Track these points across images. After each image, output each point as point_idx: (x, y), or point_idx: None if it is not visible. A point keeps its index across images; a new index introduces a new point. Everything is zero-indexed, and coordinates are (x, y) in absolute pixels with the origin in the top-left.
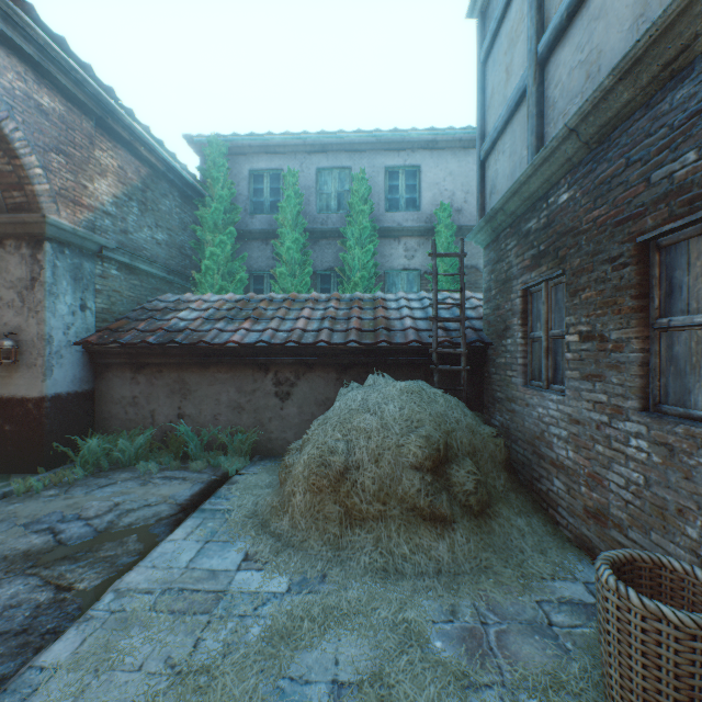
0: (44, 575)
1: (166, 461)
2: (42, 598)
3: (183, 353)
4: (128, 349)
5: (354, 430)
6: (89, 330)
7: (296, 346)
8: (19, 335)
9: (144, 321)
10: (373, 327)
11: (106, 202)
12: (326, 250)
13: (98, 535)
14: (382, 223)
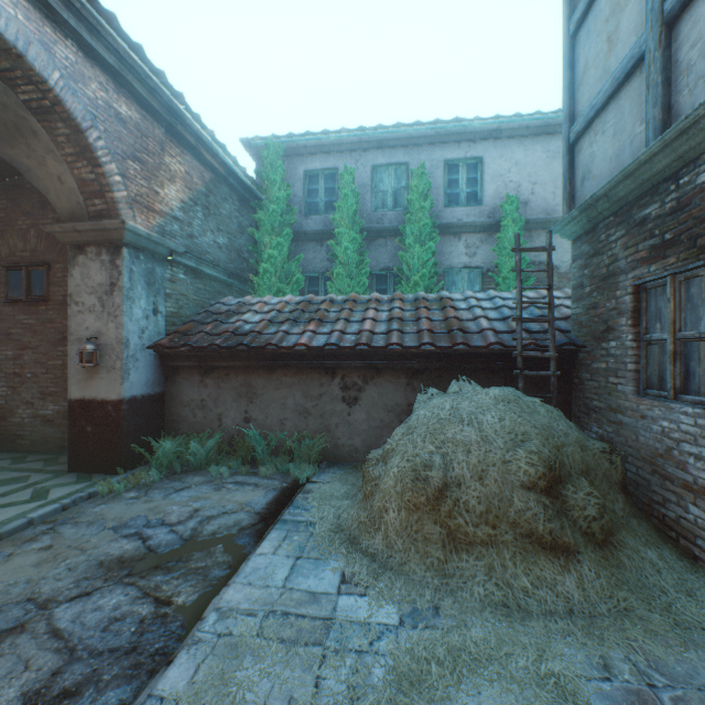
0: (141, 585)
1: (234, 465)
2: (143, 611)
3: (250, 357)
4: (198, 352)
5: (450, 442)
6: (160, 334)
7: (366, 349)
8: (99, 339)
9: (210, 325)
10: (445, 329)
11: (175, 207)
12: (382, 250)
13: (185, 544)
14: (441, 219)
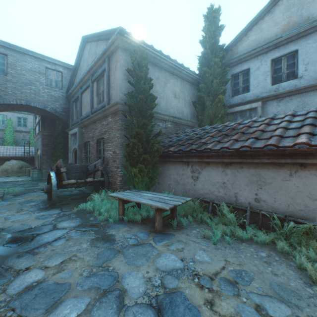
0: None
1: None
2: None
3: None
4: None
5: (9, 166)
6: None
7: None
8: None
9: None
10: (13, 153)
11: None
12: None
13: None
14: (17, 129)
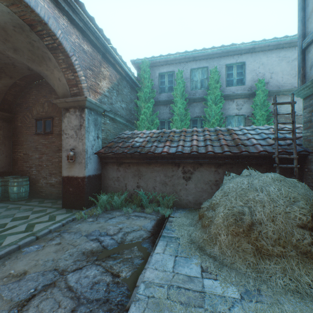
0: (103, 265)
1: (133, 207)
2: (107, 279)
3: (140, 157)
4: (116, 155)
5: (251, 201)
6: (99, 147)
7: (195, 154)
8: (75, 149)
9: (121, 143)
10: (234, 144)
11: (105, 91)
12: (195, 108)
13: (119, 245)
14: (224, 92)
